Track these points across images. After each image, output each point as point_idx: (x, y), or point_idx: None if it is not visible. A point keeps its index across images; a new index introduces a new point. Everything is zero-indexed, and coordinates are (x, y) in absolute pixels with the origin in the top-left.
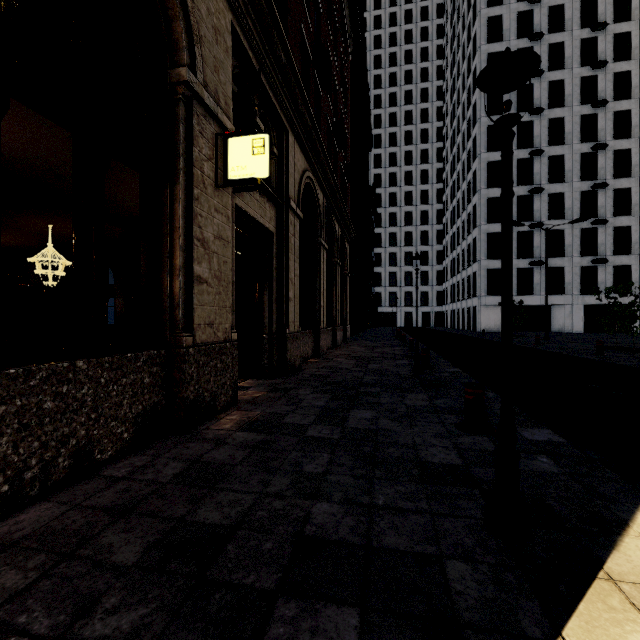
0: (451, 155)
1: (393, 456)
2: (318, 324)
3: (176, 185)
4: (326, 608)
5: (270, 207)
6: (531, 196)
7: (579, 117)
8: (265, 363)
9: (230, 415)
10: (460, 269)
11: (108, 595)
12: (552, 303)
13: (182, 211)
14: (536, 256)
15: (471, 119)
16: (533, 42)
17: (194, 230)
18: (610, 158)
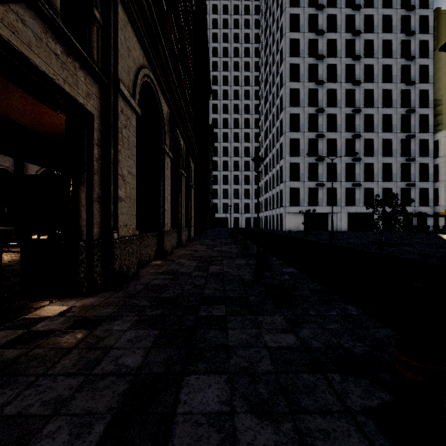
0: (265, 109)
1: None
2: (162, 227)
3: None
4: None
5: (87, 80)
6: (317, 139)
7: (345, 90)
8: (81, 277)
9: None
10: (271, 188)
11: None
12: (329, 212)
13: None
14: (320, 180)
15: (279, 84)
16: (318, 36)
17: None
18: (362, 119)
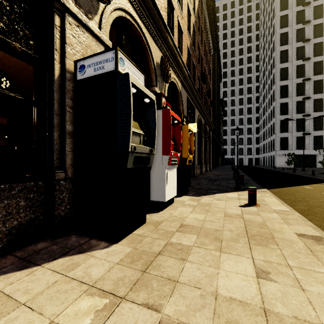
0: (263, 80)
1: (223, 186)
2: (201, 163)
3: None
4: (213, 190)
5: None
6: (304, 101)
7: None
8: None
9: None
10: (267, 137)
11: (190, 189)
12: (316, 153)
13: None
14: (307, 130)
15: (272, 64)
16: (305, 25)
17: None
18: None
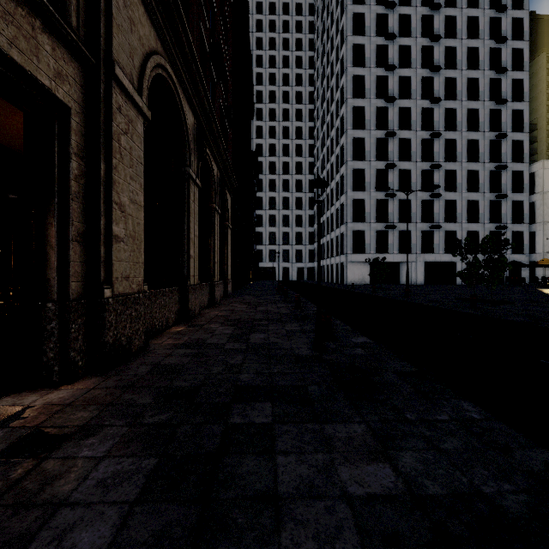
0: (321, 132)
1: None
2: (186, 279)
3: None
4: None
5: (57, 51)
6: (386, 170)
7: (421, 109)
8: (49, 358)
9: None
10: (329, 230)
11: None
12: (402, 260)
13: None
14: (390, 221)
15: (339, 100)
16: (388, 41)
17: None
18: (442, 145)
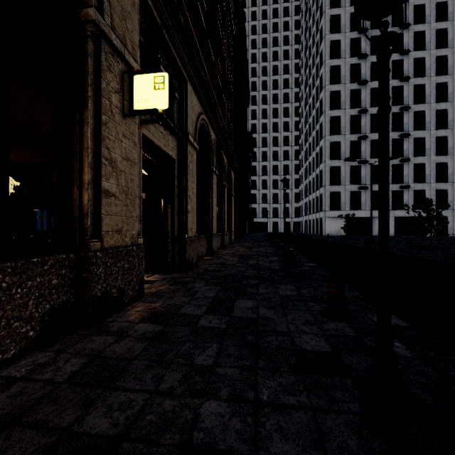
0: (305, 112)
1: (273, 344)
2: (211, 230)
3: (85, 110)
4: None
5: (172, 139)
6: (359, 141)
7: (391, 88)
8: (168, 261)
9: (135, 307)
10: (311, 192)
11: None
12: (373, 216)
13: (90, 133)
14: (363, 183)
15: (319, 86)
16: (361, 34)
17: (102, 150)
18: (411, 116)
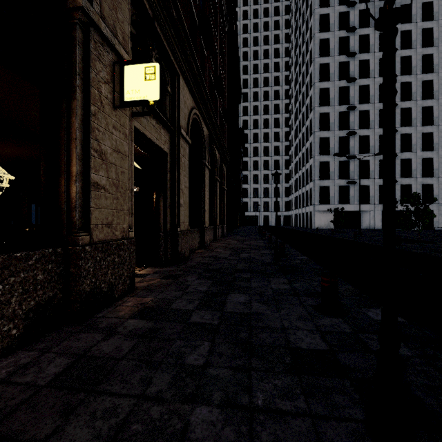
0: (295, 108)
1: (266, 342)
2: (203, 224)
3: (73, 100)
4: None
5: (165, 133)
6: (348, 137)
7: (379, 85)
8: (161, 255)
9: (126, 302)
10: (301, 186)
11: None
12: (361, 209)
13: (79, 124)
14: (351, 178)
15: (308, 84)
16: (349, 33)
17: (91, 142)
18: (398, 113)
